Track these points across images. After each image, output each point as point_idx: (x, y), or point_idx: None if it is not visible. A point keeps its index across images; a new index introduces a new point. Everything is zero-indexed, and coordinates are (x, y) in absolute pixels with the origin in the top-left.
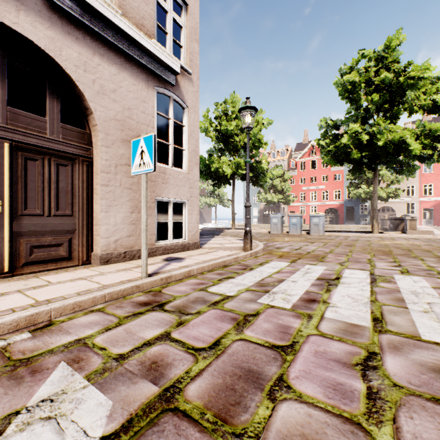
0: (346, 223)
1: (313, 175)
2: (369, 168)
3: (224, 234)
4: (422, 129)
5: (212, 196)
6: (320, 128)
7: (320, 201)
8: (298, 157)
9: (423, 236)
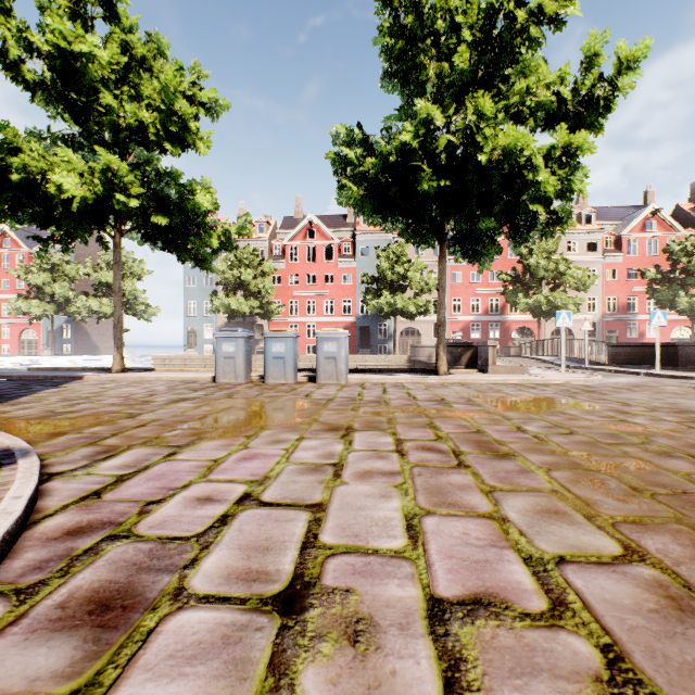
0: (359, 353)
1: (312, 272)
2: (438, 233)
3: (49, 393)
4: (550, 147)
5: (110, 297)
6: (335, 137)
7: (321, 315)
8: (287, 237)
9: (530, 378)
